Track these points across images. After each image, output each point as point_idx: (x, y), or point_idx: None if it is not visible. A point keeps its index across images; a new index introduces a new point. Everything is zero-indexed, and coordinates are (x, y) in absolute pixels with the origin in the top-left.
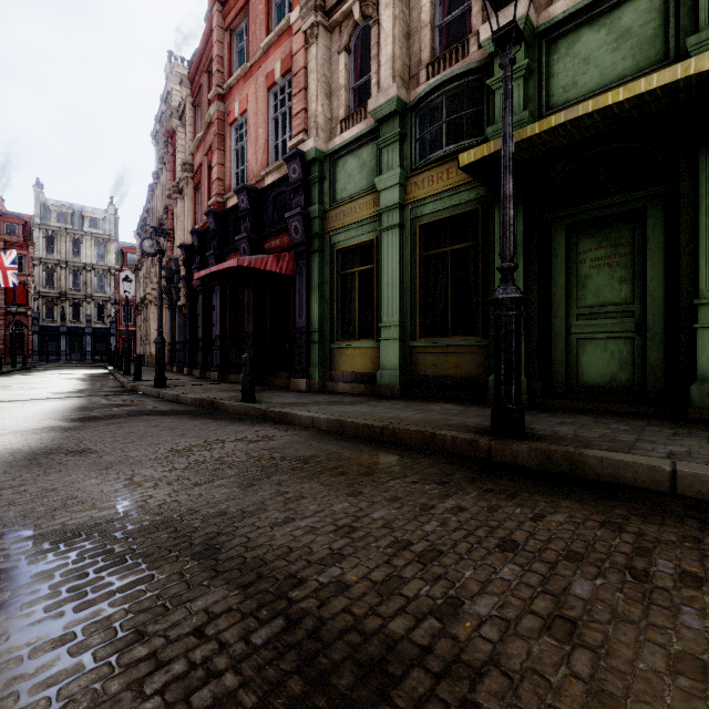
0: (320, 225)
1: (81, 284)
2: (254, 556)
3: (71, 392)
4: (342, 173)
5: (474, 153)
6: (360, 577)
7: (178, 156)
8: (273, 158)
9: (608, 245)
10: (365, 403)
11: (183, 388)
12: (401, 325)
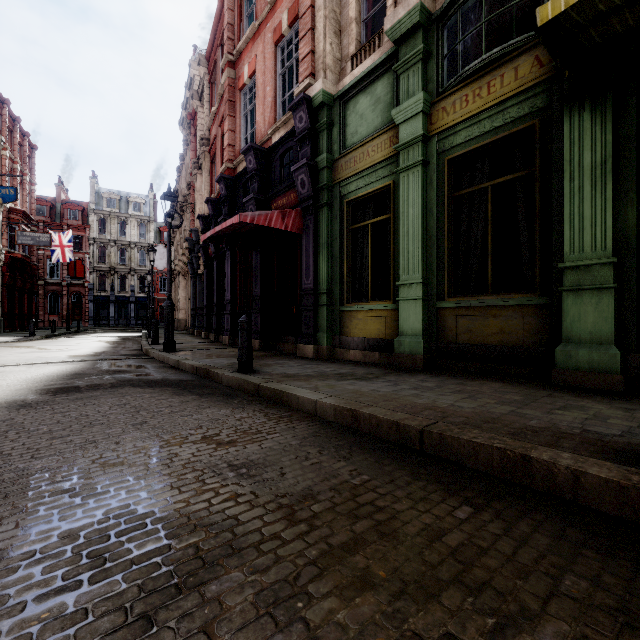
0: (328, 176)
1: (126, 259)
2: None
3: (87, 355)
4: (353, 115)
5: None
6: None
7: (198, 135)
8: (280, 116)
9: None
10: (382, 378)
11: (190, 352)
12: (425, 282)
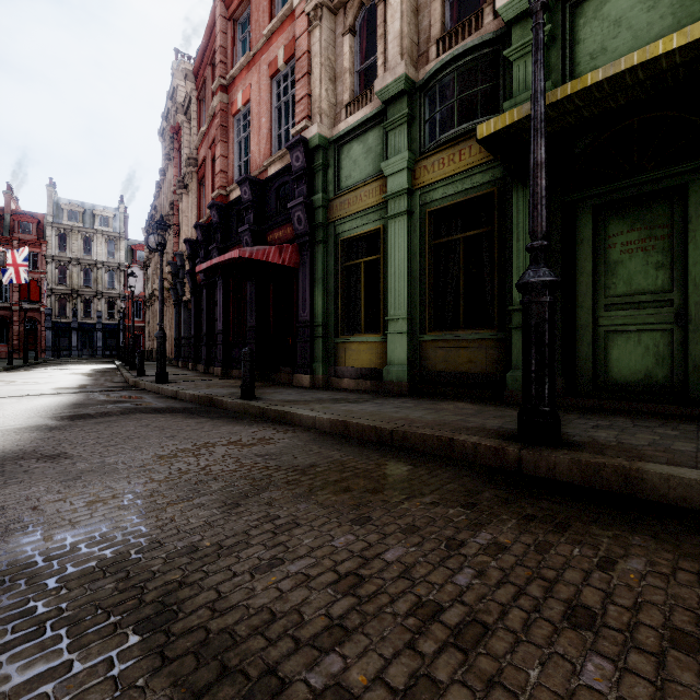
0: (324, 215)
1: (92, 281)
2: (220, 628)
3: (72, 388)
4: (347, 160)
5: (494, 123)
6: (371, 677)
7: (184, 152)
8: (276, 148)
9: (642, 227)
10: (371, 401)
11: (184, 383)
12: (409, 317)
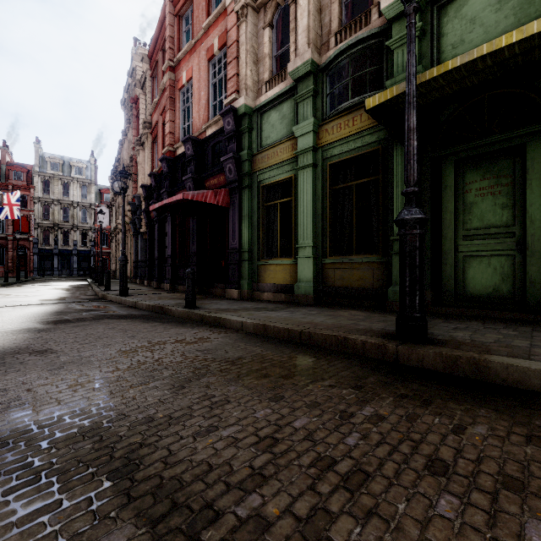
0: (249, 166)
1: (69, 217)
2: (171, 476)
3: (54, 299)
4: (267, 124)
5: (379, 97)
6: (282, 510)
7: (141, 117)
8: (212, 115)
9: (491, 176)
10: (285, 310)
11: (141, 296)
12: (314, 245)
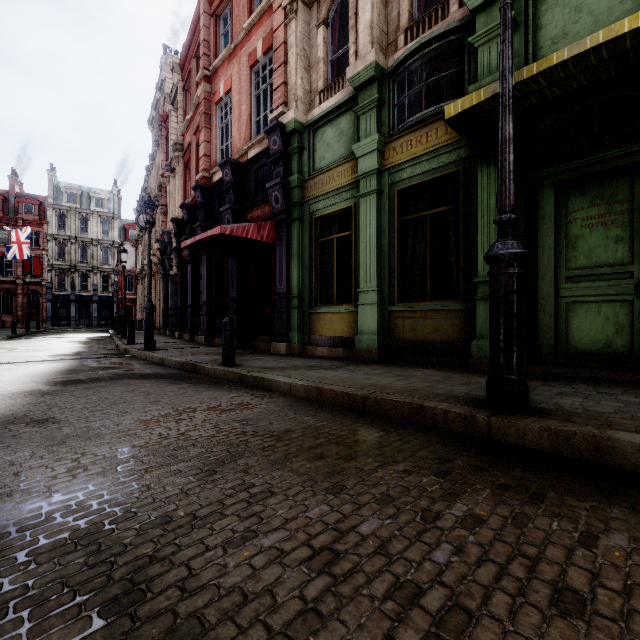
0: (299, 194)
1: (88, 257)
2: (189, 612)
3: (67, 355)
4: (321, 143)
5: (462, 103)
6: None
7: (171, 138)
8: (255, 133)
9: (602, 203)
10: (343, 368)
11: (170, 351)
12: (379, 289)
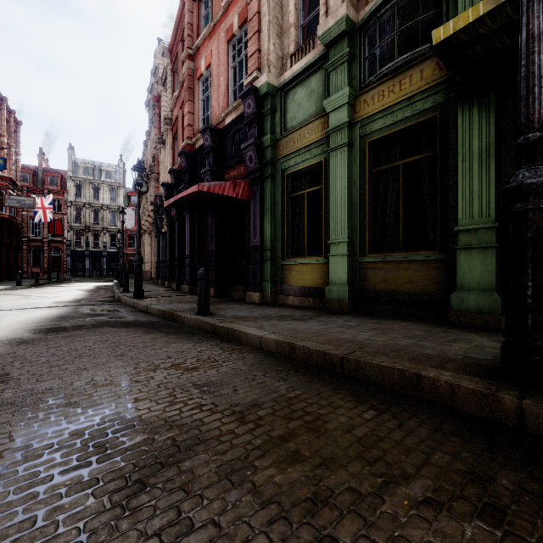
0: (272, 153)
1: (99, 219)
2: None
3: (69, 301)
4: (292, 103)
5: (454, 23)
6: None
7: (162, 115)
8: (232, 102)
9: None
10: (315, 319)
11: (156, 299)
12: (350, 241)
